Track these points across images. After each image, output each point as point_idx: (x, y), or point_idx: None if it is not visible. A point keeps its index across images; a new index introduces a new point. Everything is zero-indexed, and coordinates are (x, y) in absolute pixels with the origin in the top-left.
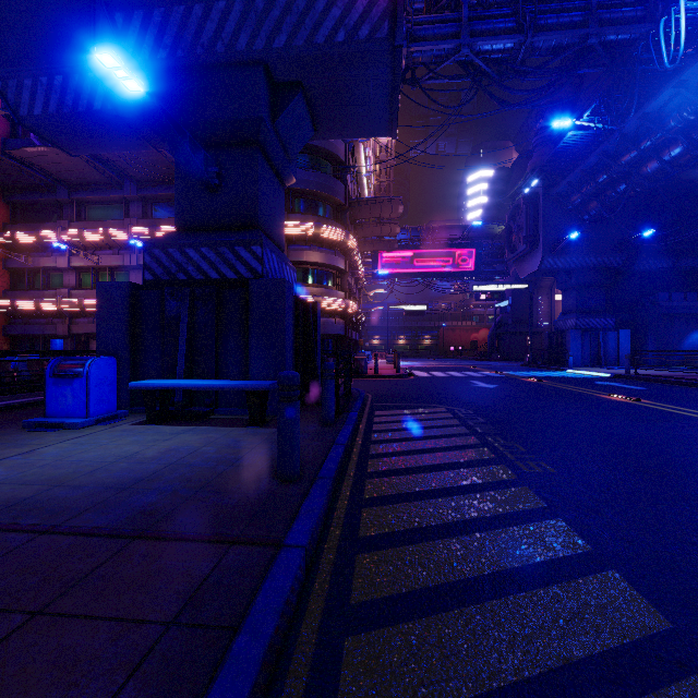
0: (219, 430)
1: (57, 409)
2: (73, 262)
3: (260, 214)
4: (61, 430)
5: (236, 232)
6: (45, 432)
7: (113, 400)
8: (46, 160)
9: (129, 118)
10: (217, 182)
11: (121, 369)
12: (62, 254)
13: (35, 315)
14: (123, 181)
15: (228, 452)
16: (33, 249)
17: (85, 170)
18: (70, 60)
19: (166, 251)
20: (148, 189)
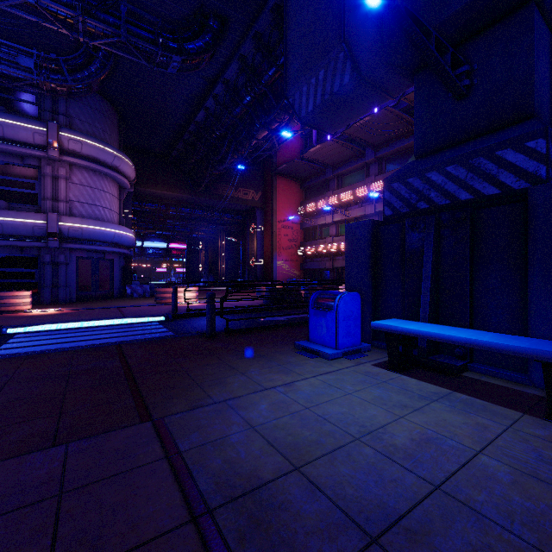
0: (491, 410)
1: (315, 336)
2: (334, 218)
3: (535, 97)
4: (317, 357)
5: (495, 134)
6: (306, 357)
7: (357, 334)
8: (320, 154)
9: (369, 76)
10: (466, 83)
11: (364, 303)
12: (328, 214)
13: (315, 256)
14: (365, 151)
15: (543, 496)
16: (314, 214)
17: (341, 152)
18: (328, 53)
19: (405, 182)
20: (382, 150)
